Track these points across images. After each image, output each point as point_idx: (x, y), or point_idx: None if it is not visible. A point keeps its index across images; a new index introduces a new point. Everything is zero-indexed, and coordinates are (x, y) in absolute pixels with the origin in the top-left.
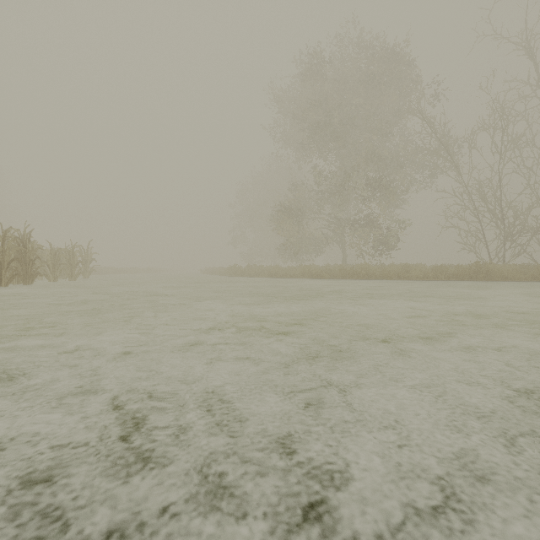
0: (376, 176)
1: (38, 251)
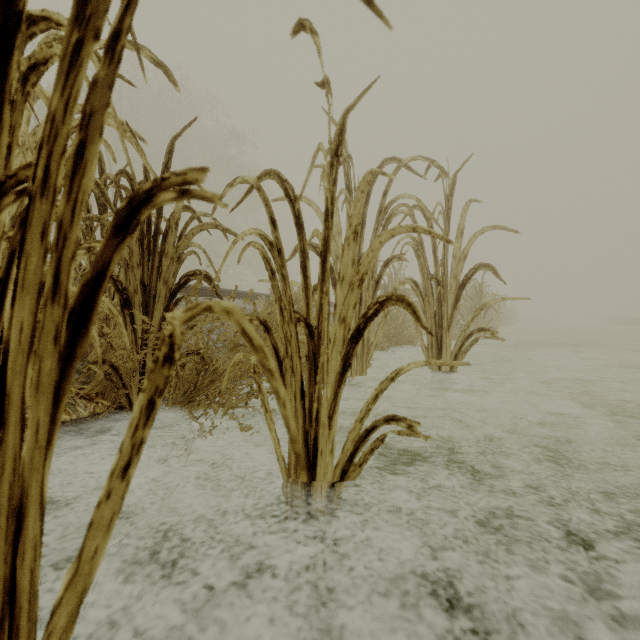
0: None
1: None
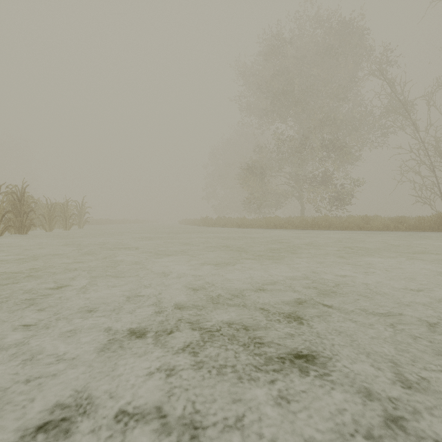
0: (332, 137)
1: (39, 205)
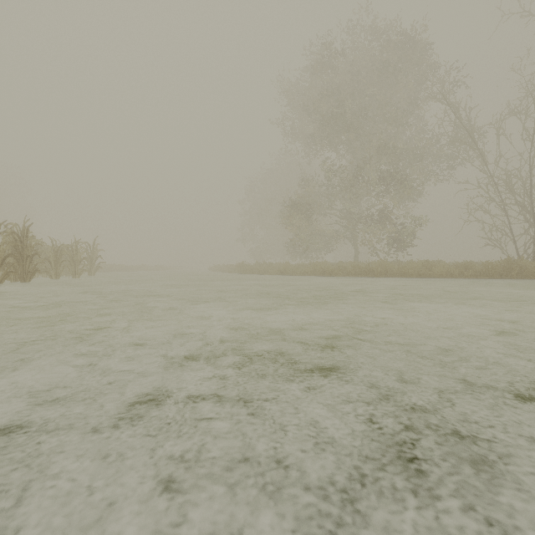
0: (391, 169)
1: (42, 247)
